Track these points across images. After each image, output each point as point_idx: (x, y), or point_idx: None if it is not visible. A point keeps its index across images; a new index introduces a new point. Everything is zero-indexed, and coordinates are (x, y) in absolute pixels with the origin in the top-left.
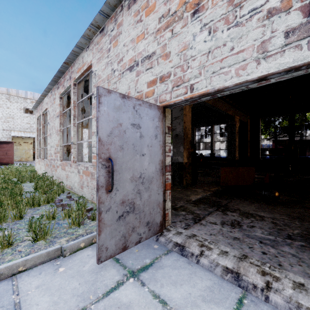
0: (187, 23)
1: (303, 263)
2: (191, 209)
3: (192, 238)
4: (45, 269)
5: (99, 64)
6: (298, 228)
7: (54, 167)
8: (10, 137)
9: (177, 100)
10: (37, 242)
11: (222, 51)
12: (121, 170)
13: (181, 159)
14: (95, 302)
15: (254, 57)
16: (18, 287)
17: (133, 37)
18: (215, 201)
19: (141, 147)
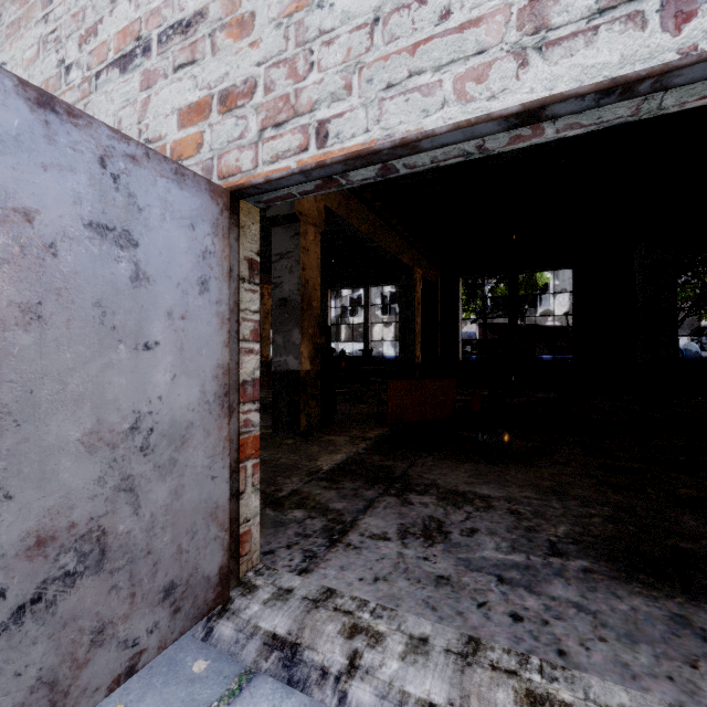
0: None
1: (606, 630)
2: (321, 499)
3: (323, 604)
4: None
5: (14, 41)
6: (562, 520)
7: None
8: None
9: (275, 171)
10: None
11: (414, 19)
12: (32, 410)
13: (296, 363)
14: None
15: (509, 45)
16: None
17: None
18: (379, 466)
19: (140, 317)
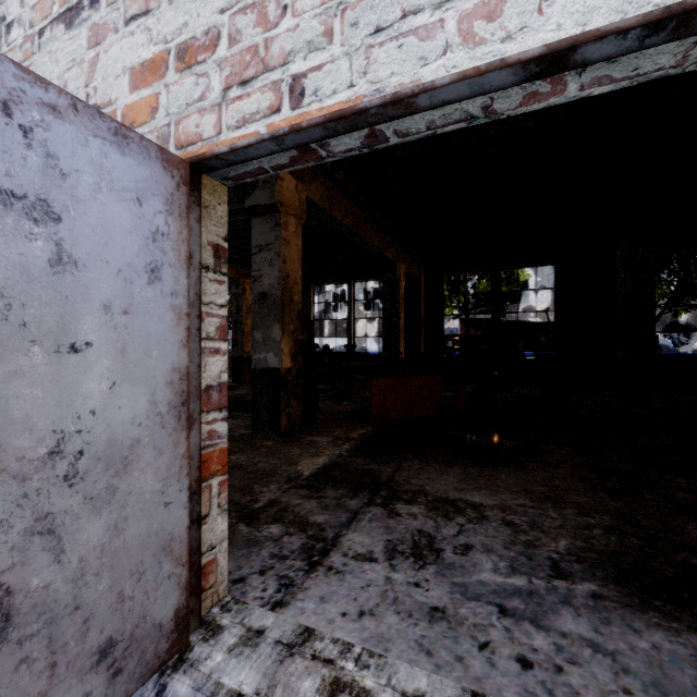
0: None
1: (630, 678)
2: (300, 510)
3: (300, 651)
4: None
5: None
6: (562, 533)
7: None
8: None
9: (241, 137)
10: None
11: None
12: None
13: (276, 360)
14: None
15: None
16: None
17: None
18: (363, 471)
19: (63, 312)
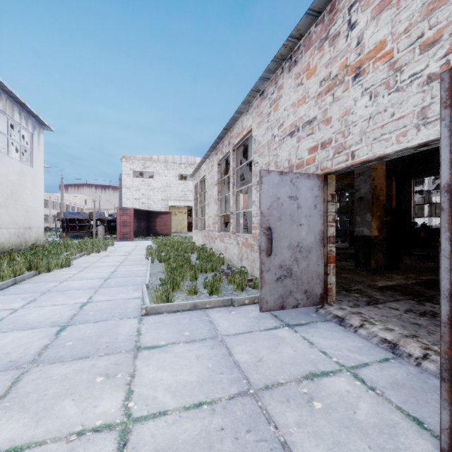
0: (348, 87)
1: None
2: (370, 293)
3: (356, 314)
4: (222, 310)
5: (258, 129)
6: None
7: (212, 239)
8: (168, 207)
9: (338, 168)
10: (212, 295)
11: (382, 117)
12: (279, 238)
13: (368, 231)
14: (259, 331)
15: (414, 124)
16: (208, 315)
17: (294, 101)
18: (415, 290)
19: (299, 217)
